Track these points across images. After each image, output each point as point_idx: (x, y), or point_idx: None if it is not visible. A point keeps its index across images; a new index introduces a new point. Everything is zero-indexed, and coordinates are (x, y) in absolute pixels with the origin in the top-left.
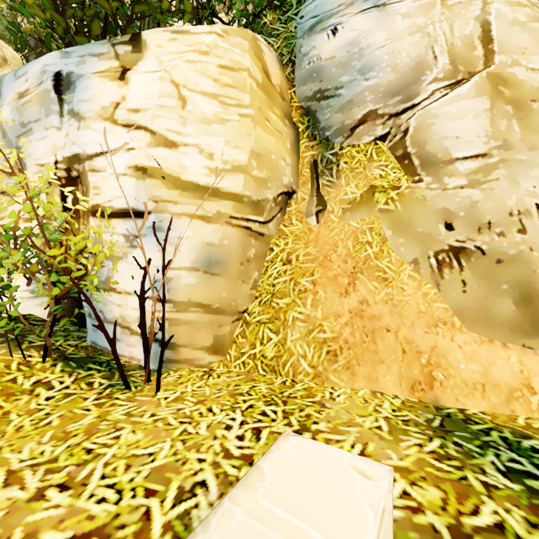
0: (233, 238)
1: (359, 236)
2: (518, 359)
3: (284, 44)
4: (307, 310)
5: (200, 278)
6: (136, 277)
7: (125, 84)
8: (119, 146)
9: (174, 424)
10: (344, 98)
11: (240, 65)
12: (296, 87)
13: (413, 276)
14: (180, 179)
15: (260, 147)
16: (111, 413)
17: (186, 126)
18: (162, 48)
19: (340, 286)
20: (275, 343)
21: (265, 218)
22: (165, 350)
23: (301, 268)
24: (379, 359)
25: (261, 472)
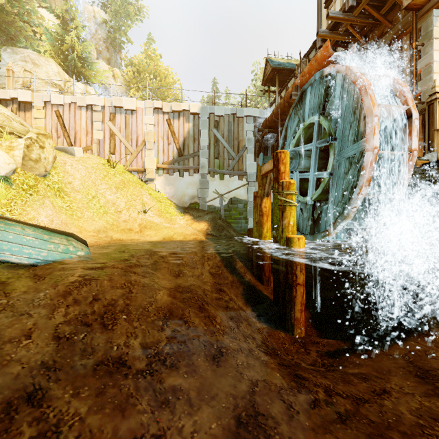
0: None
1: None
2: None
3: None
4: None
5: None
6: None
7: None
8: None
9: None
10: (2, 82)
11: None
12: None
13: None
14: None
15: None
16: None
17: None
18: None
19: None
20: None
21: None
22: None
23: None
24: None
25: None
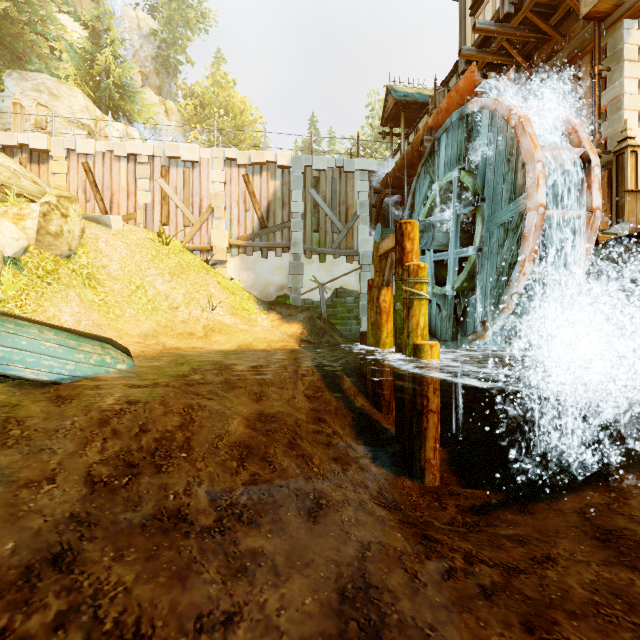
0: None
1: None
2: None
3: None
4: None
5: None
6: None
7: None
8: None
9: None
10: (5, 121)
11: None
12: None
13: None
14: None
15: None
16: None
17: None
18: None
19: None
20: None
21: None
22: None
23: None
24: None
25: None
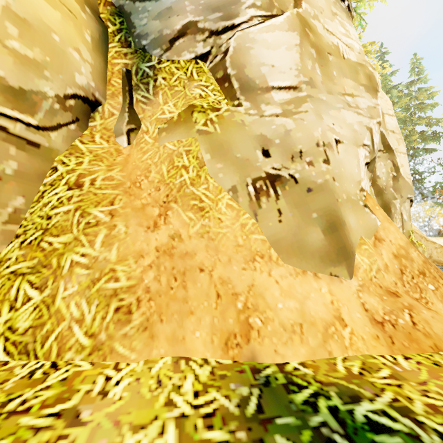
0: None
1: (175, 159)
2: (328, 289)
3: None
4: (95, 250)
5: None
6: None
7: None
8: None
9: None
10: (163, 4)
11: None
12: None
13: (232, 205)
14: None
15: (28, 12)
16: None
17: None
18: None
19: (148, 218)
20: (36, 304)
21: (41, 122)
22: None
23: (95, 194)
24: (188, 309)
25: None
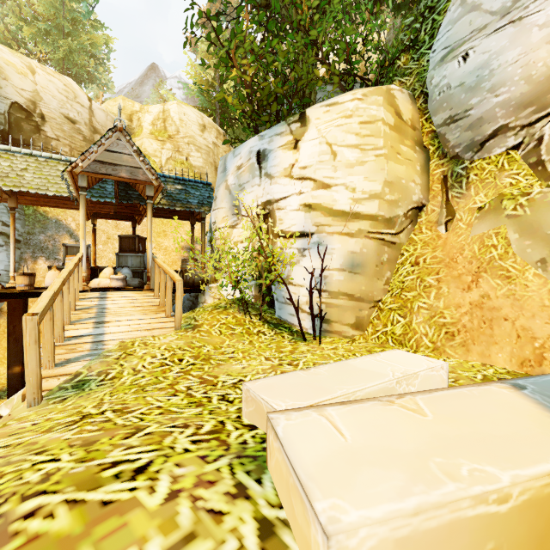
0: (370, 247)
1: (484, 240)
2: None
3: (416, 79)
4: (430, 301)
5: (346, 276)
6: (304, 275)
7: (297, 151)
8: (294, 192)
9: (334, 356)
10: (474, 117)
11: (376, 117)
12: (427, 115)
13: (539, 274)
14: (332, 209)
15: (392, 177)
16: (299, 348)
17: (336, 172)
18: (320, 119)
19: (463, 283)
20: (403, 324)
21: (396, 230)
22: (323, 324)
23: (427, 268)
24: (493, 341)
25: (379, 354)
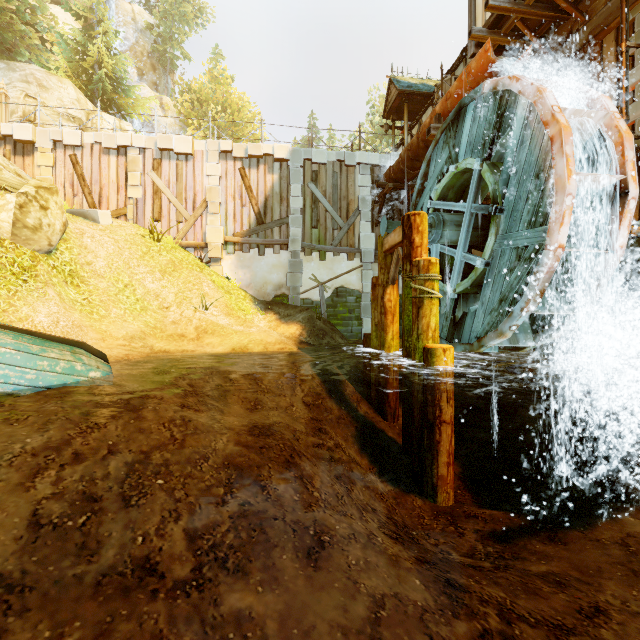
0: None
1: None
2: None
3: None
4: None
5: None
6: None
7: None
8: None
9: None
10: None
11: None
12: None
13: None
14: None
15: None
16: None
17: None
18: None
19: None
20: None
21: None
22: None
23: None
24: None
25: None
